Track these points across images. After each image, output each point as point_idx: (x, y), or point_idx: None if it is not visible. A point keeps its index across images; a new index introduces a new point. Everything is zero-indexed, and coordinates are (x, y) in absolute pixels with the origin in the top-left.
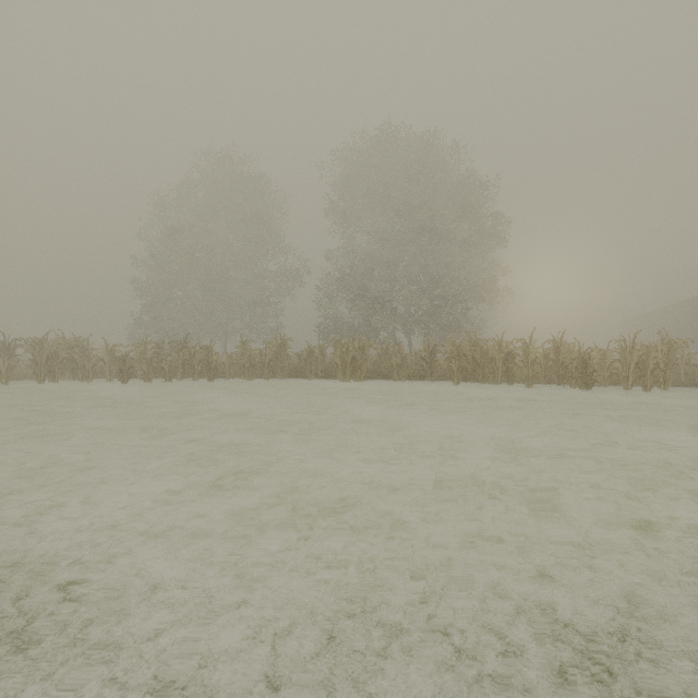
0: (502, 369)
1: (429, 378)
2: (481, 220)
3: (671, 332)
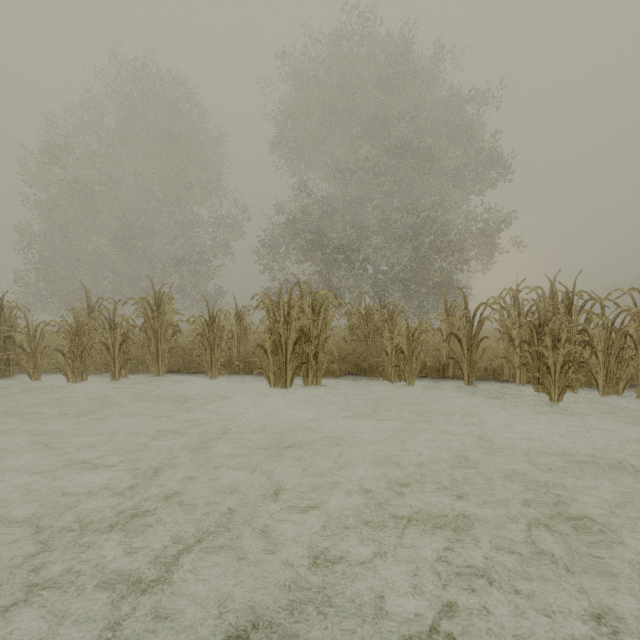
0: None
1: (465, 378)
2: (479, 144)
3: None
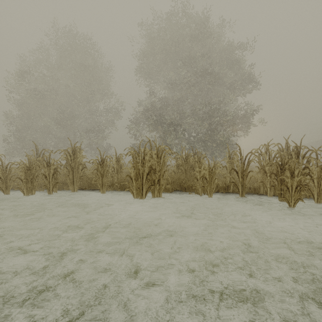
0: None
1: (240, 193)
2: (243, 70)
3: None
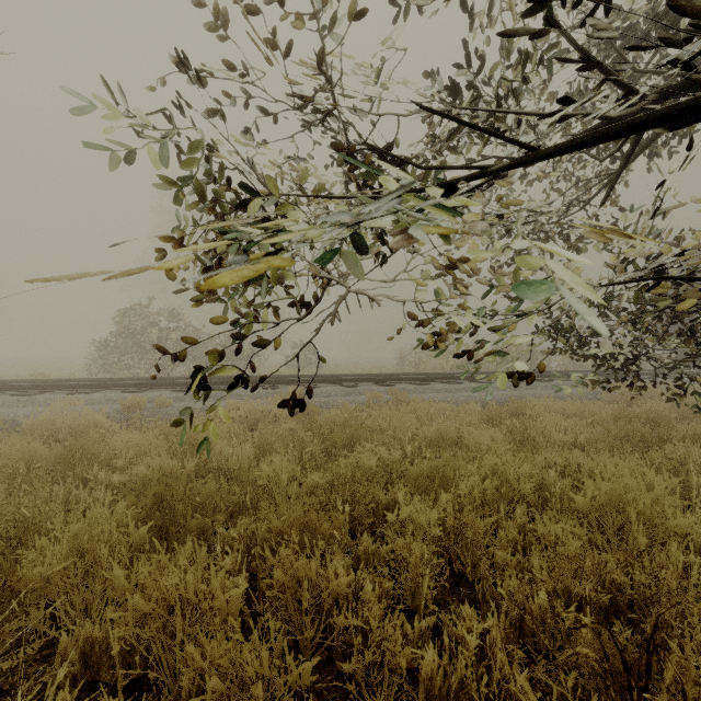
0: None
1: None
2: None
3: None
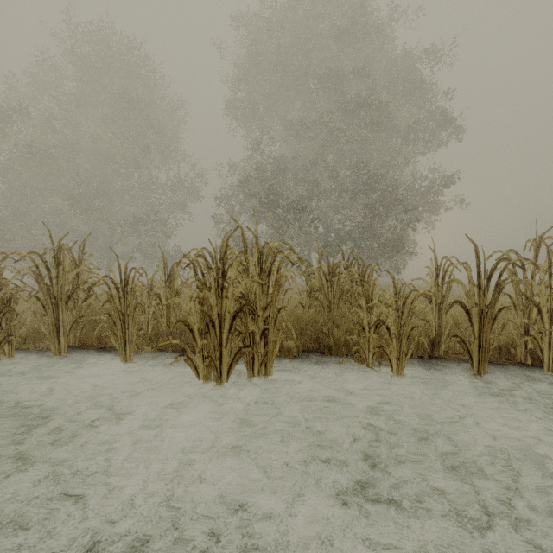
0: None
1: (474, 364)
2: (431, 102)
3: None
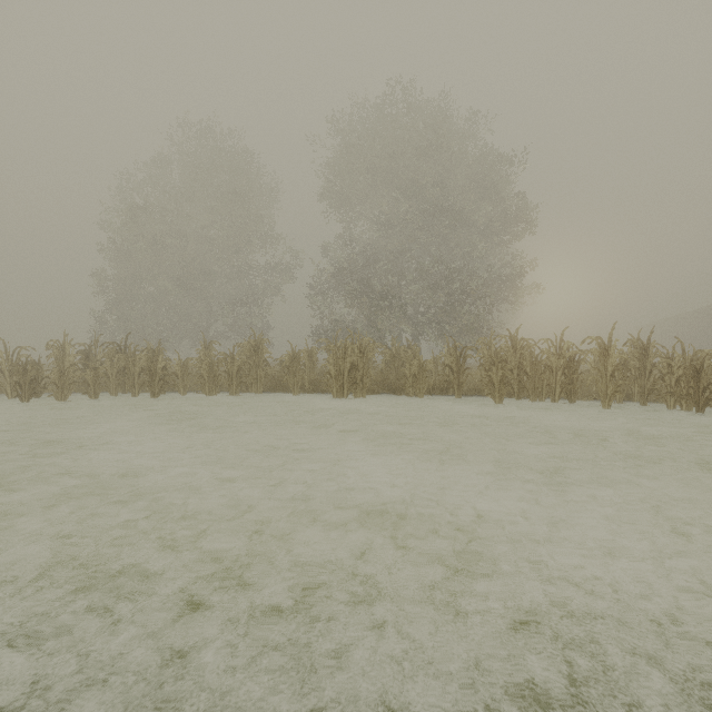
0: (560, 380)
1: (456, 393)
2: (505, 202)
3: (709, 335)
